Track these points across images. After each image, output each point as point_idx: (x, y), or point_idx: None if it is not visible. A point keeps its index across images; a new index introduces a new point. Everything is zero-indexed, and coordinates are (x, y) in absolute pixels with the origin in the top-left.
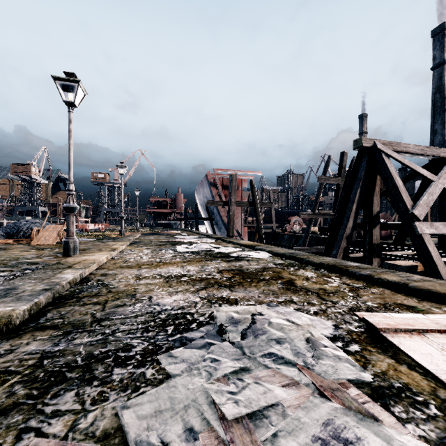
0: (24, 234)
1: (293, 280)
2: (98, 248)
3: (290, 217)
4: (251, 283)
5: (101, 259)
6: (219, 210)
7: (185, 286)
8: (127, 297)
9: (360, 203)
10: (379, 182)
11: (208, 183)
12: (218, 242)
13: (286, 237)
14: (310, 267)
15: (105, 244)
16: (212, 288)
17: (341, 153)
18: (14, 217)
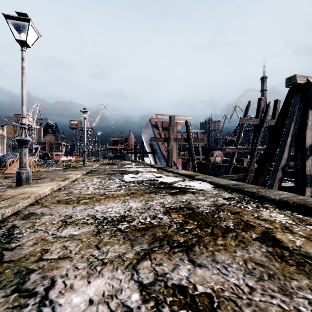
0: (5, 164)
1: (271, 232)
2: (53, 177)
3: (213, 151)
4: (214, 238)
5: (41, 192)
6: (160, 146)
7: (120, 246)
8: (9, 285)
9: (294, 136)
10: (311, 117)
11: (151, 125)
12: (160, 171)
13: (210, 167)
14: (269, 205)
15: (63, 174)
16: (160, 254)
17: (258, 99)
18: (15, 151)
